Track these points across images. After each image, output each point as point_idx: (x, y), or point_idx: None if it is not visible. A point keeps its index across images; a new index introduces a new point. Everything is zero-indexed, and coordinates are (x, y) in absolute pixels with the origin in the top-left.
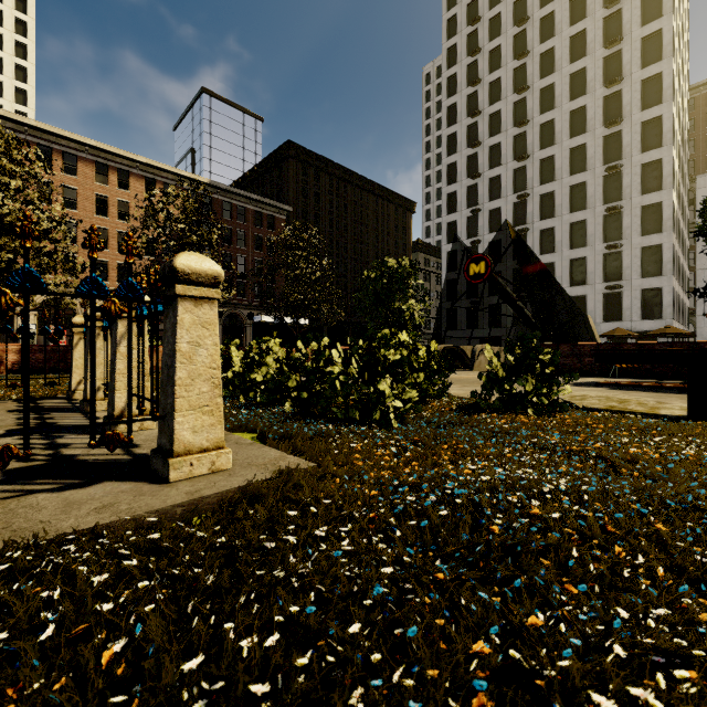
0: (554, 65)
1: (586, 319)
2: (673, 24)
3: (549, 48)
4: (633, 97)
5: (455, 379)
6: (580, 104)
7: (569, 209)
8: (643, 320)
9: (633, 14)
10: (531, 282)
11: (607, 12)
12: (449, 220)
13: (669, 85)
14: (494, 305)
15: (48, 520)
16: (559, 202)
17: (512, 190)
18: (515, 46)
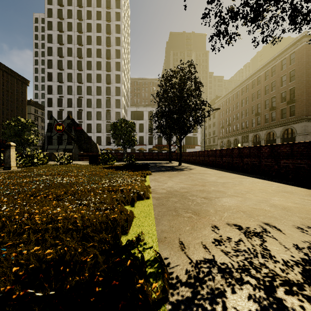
0: (91, 55)
1: (96, 145)
2: (123, 62)
3: (90, 48)
4: (113, 78)
5: (51, 163)
6: (99, 73)
7: (96, 106)
8: (116, 145)
9: (113, 53)
10: (84, 129)
11: (107, 48)
12: (48, 96)
13: (122, 79)
14: (66, 139)
15: (3, 171)
16: (93, 103)
17: (76, 93)
18: (78, 39)
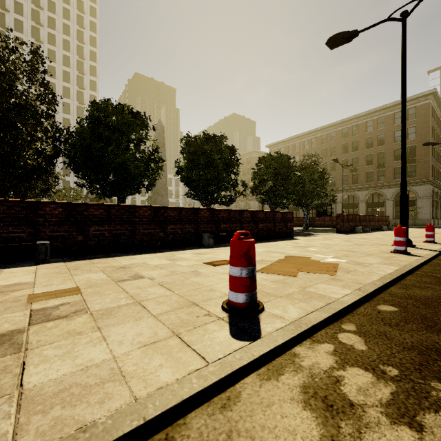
0: (55, 91)
1: None
2: None
3: (53, 82)
4: None
5: None
6: (68, 117)
7: (63, 158)
8: None
9: (88, 98)
10: None
11: (78, 89)
12: None
13: None
14: None
15: None
16: None
17: None
18: None
